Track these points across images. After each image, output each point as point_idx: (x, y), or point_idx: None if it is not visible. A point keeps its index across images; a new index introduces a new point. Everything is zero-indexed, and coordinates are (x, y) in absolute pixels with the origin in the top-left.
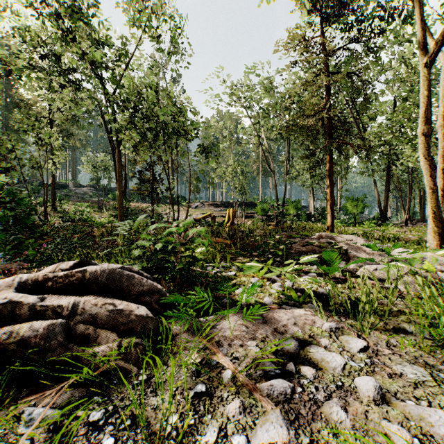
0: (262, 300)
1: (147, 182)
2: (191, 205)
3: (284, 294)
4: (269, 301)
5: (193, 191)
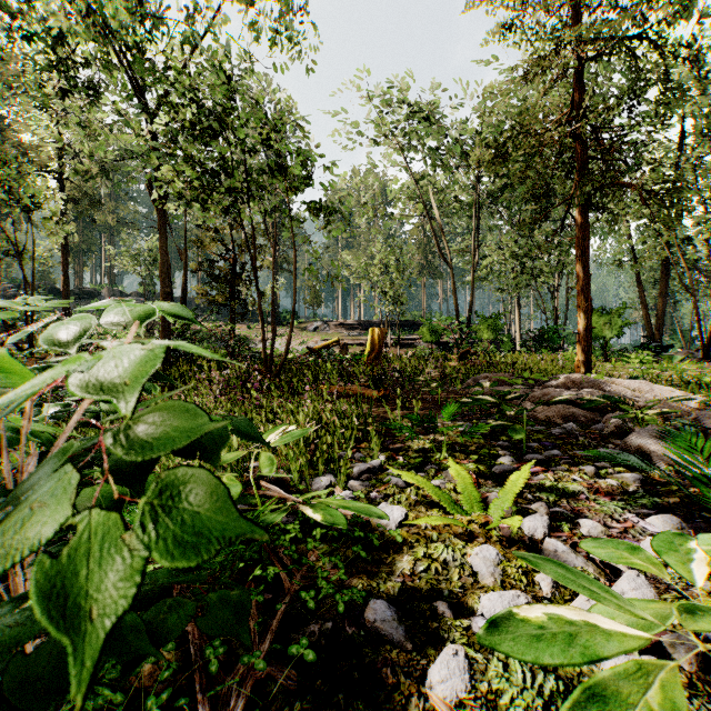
0: None
1: (221, 279)
2: (307, 325)
3: None
4: None
5: (310, 303)
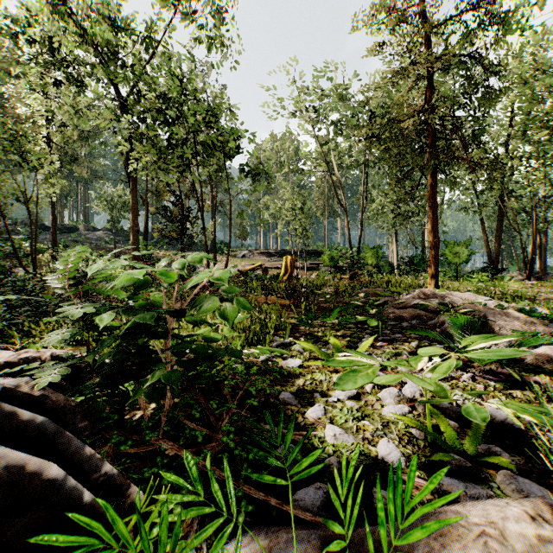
0: (375, 450)
1: (174, 220)
2: (237, 253)
3: (426, 431)
4: (395, 455)
5: (239, 236)
